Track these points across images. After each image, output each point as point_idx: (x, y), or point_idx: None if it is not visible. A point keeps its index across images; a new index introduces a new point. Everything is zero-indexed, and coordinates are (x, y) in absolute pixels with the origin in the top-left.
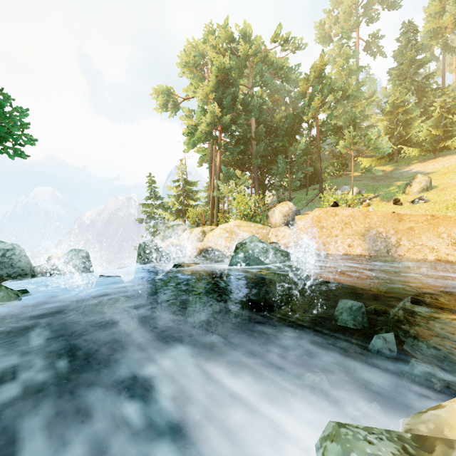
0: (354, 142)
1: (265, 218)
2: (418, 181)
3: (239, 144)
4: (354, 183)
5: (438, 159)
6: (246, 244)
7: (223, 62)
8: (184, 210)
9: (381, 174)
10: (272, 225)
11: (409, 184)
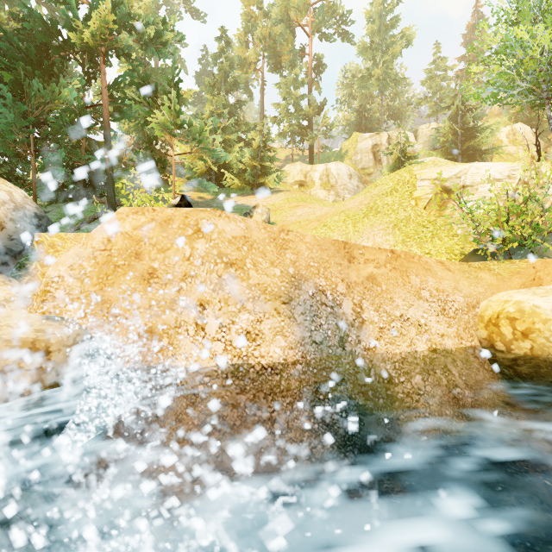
0: (178, 123)
1: None
2: (260, 211)
3: None
4: None
5: (258, 196)
6: None
7: None
8: None
9: (201, 201)
10: None
11: (249, 214)
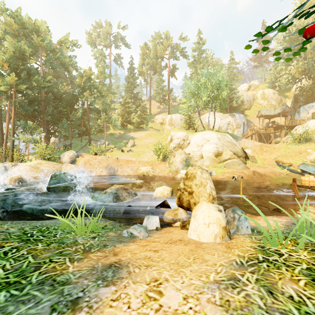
0: (106, 120)
1: (58, 158)
2: (130, 142)
3: (33, 105)
4: (106, 140)
5: (139, 132)
6: (57, 174)
7: (20, 47)
8: None
9: (119, 135)
10: (63, 162)
11: (127, 143)
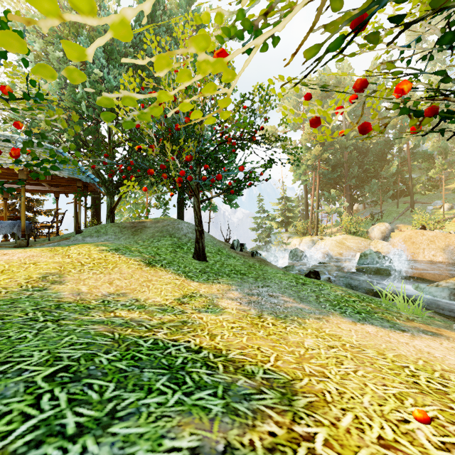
0: (444, 168)
1: (365, 233)
2: None
3: (335, 171)
4: (445, 201)
5: None
6: (367, 253)
7: None
8: (286, 221)
9: None
10: (371, 238)
11: None
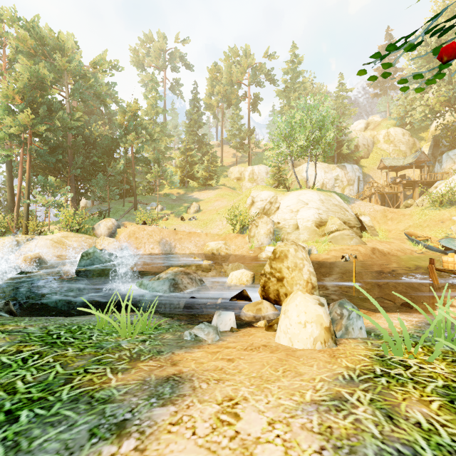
0: (158, 175)
1: (91, 229)
2: (193, 206)
3: (55, 154)
4: (159, 203)
5: (206, 191)
6: (90, 252)
7: (38, 71)
8: None
9: (177, 196)
10: (98, 235)
11: (189, 207)
